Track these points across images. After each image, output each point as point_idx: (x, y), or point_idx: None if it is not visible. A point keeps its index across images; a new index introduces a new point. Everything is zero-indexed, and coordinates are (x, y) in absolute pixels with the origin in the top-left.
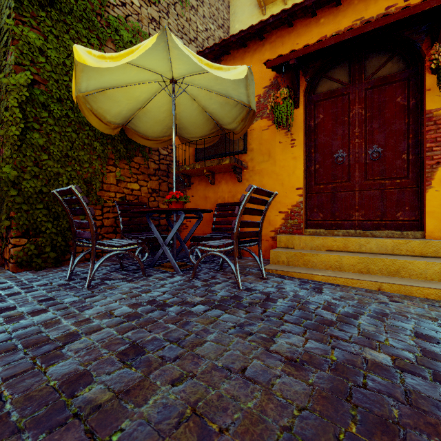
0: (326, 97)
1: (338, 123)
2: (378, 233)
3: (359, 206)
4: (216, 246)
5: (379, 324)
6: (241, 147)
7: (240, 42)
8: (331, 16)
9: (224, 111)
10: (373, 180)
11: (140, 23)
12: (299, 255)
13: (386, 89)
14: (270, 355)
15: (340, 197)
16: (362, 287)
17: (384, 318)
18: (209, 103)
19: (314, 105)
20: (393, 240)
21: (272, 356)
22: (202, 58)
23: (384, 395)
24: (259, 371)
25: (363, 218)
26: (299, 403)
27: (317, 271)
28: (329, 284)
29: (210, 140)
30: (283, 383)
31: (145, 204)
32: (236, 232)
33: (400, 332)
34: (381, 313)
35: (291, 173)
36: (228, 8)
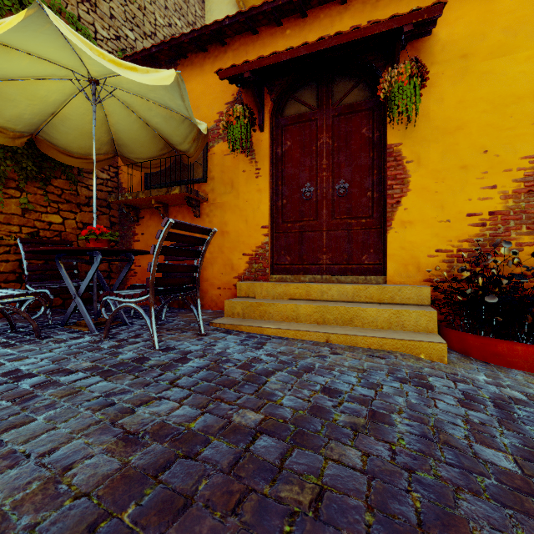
0: (293, 121)
1: (306, 153)
2: (344, 279)
3: (326, 248)
4: (130, 296)
5: (290, 381)
6: (200, 175)
7: (195, 44)
8: (297, 28)
9: (171, 128)
10: (341, 219)
11: (64, 1)
12: (255, 305)
13: (352, 118)
14: (108, 430)
15: (308, 238)
16: (311, 340)
17: (304, 373)
18: (150, 115)
19: (282, 130)
20: (353, 286)
21: (110, 431)
22: (105, 52)
23: (207, 465)
24: (70, 452)
25: (330, 261)
26: (83, 489)
27: (271, 323)
28: (277, 338)
29: (161, 164)
30: (88, 465)
31: (68, 243)
32: (151, 277)
33: (306, 388)
34: (306, 368)
35: (255, 208)
36: (202, 3)
